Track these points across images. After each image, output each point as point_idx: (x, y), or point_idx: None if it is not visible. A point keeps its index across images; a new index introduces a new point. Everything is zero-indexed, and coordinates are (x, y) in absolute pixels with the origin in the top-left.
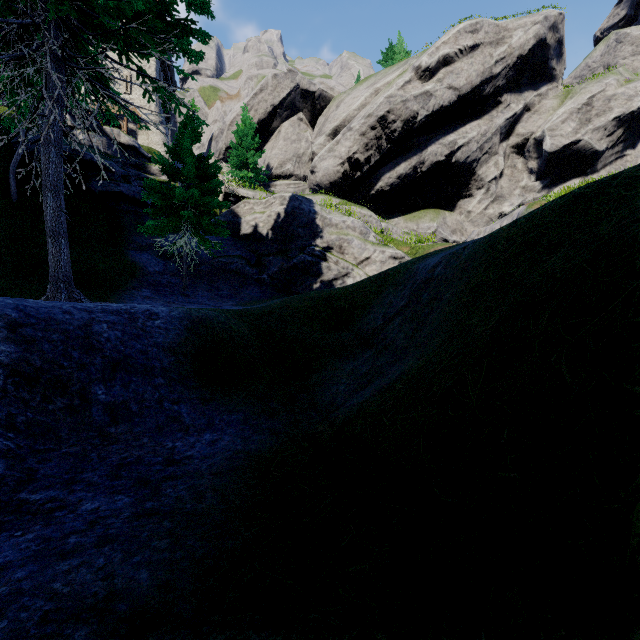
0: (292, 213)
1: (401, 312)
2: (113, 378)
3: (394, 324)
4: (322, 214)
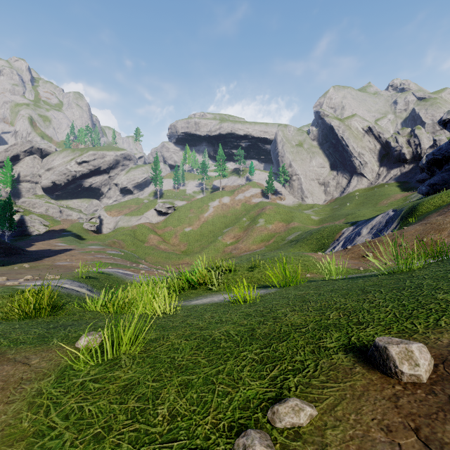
0: (23, 219)
1: None
2: None
3: None
4: (30, 220)
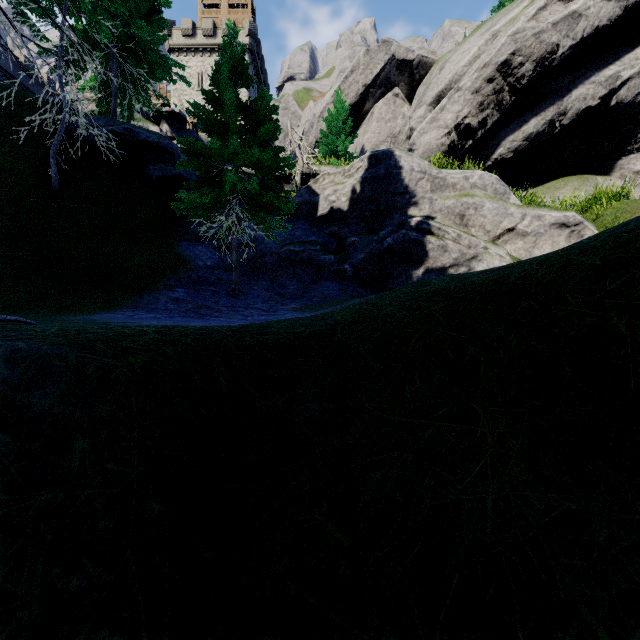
0: (386, 176)
1: None
2: None
3: None
4: (431, 171)
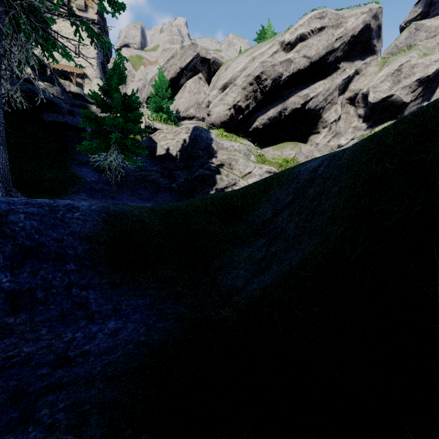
0: (194, 139)
1: (288, 206)
2: (22, 265)
3: (283, 216)
4: (216, 140)
